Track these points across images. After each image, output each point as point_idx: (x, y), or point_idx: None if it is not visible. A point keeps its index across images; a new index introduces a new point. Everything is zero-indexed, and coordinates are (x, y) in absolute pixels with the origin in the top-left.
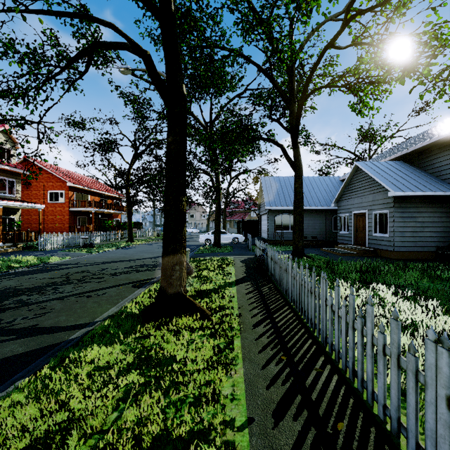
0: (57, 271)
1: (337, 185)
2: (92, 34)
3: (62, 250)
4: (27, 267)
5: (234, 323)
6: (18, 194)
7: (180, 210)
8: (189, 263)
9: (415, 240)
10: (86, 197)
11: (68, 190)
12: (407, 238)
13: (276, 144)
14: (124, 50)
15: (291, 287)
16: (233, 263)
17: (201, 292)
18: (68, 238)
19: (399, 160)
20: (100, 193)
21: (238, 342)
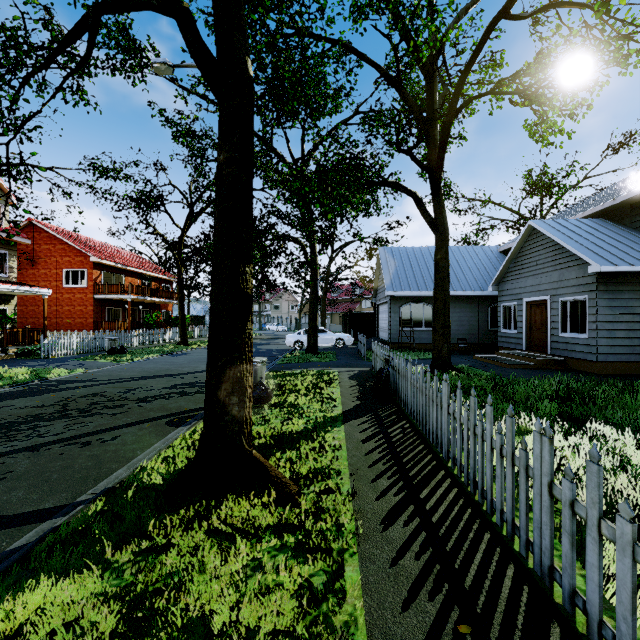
0: (53, 394)
1: (495, 260)
2: (117, 22)
3: (77, 358)
4: (9, 386)
5: (344, 517)
6: (13, 273)
7: (240, 290)
8: (267, 380)
9: (633, 343)
10: (120, 279)
11: (92, 269)
12: (619, 340)
13: (406, 191)
14: (146, 9)
15: (447, 433)
16: (337, 380)
17: (282, 439)
18: (88, 339)
19: (598, 218)
20: (141, 273)
21: (353, 572)
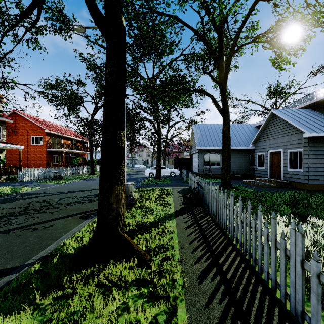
0: (21, 201)
1: (253, 131)
2: (56, 6)
3: (37, 181)
4: None
5: (176, 276)
6: (4, 137)
7: (117, 145)
8: (135, 193)
9: None
10: (60, 141)
11: (46, 135)
12: (320, 172)
13: (207, 94)
14: None
15: (233, 224)
16: (171, 193)
17: (142, 226)
18: (43, 171)
19: (307, 108)
20: (70, 138)
21: (182, 312)
